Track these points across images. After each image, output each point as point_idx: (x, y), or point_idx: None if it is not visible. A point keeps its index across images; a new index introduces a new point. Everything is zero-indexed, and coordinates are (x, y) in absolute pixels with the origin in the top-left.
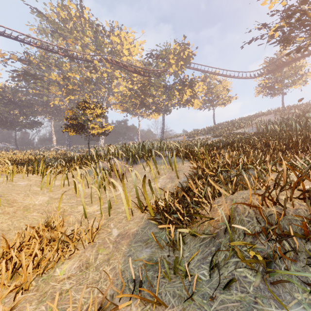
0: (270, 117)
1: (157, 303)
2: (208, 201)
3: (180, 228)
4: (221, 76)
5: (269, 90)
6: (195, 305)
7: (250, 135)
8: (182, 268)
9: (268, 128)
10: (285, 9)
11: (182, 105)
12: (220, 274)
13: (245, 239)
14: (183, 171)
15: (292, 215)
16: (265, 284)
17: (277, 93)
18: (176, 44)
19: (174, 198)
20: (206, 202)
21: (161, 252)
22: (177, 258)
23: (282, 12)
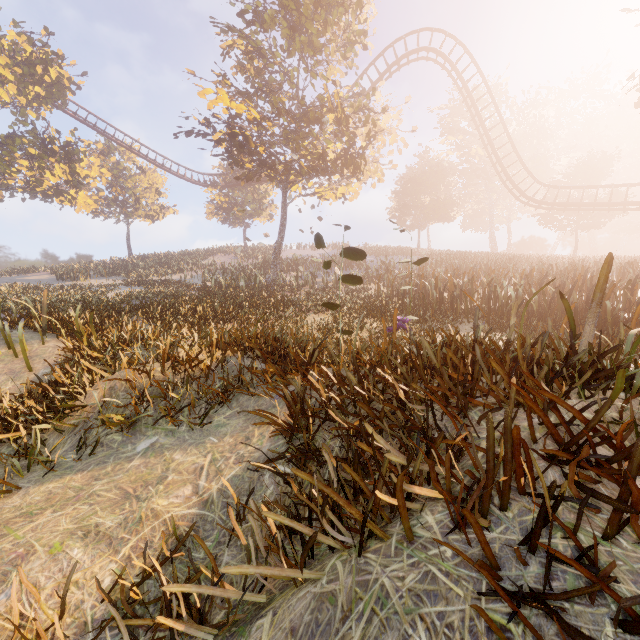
0: (229, 259)
1: (7, 492)
2: (84, 389)
3: (37, 426)
4: (146, 159)
5: (227, 214)
6: (57, 476)
7: (190, 288)
8: (41, 459)
9: (221, 278)
10: (233, 116)
11: (41, 195)
12: (90, 450)
13: (118, 412)
14: (45, 357)
15: (161, 382)
16: (128, 437)
17: (239, 222)
18: (20, 36)
19: (24, 398)
20: (80, 390)
21: (3, 468)
22: (33, 449)
23: (228, 119)
